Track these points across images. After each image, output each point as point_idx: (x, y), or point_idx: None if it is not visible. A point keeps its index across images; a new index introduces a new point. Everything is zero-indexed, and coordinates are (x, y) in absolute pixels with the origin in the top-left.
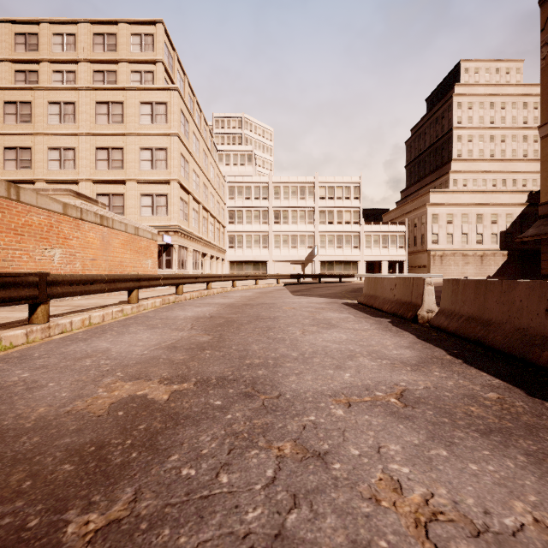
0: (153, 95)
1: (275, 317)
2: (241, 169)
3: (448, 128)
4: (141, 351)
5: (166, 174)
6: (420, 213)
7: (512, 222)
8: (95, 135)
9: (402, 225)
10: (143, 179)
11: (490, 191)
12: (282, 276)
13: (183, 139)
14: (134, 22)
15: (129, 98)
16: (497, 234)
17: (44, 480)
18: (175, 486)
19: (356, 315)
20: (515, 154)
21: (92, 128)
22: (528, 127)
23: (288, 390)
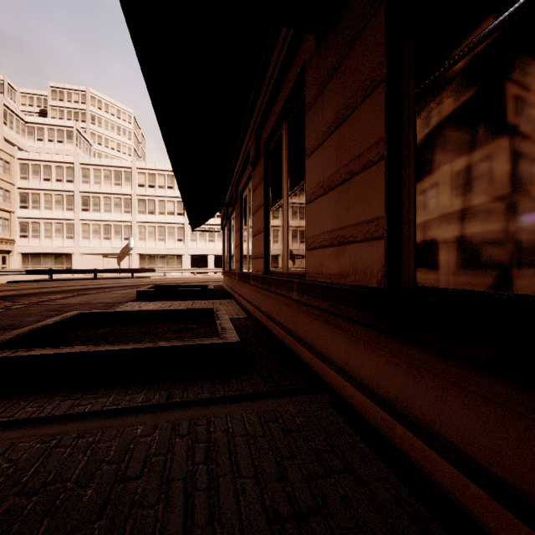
0: None
1: None
2: (58, 146)
3: None
4: None
5: None
6: None
7: None
8: None
9: None
10: None
11: None
12: (5, 271)
13: None
14: None
15: None
16: None
17: None
18: None
19: None
20: None
21: None
22: None
23: None
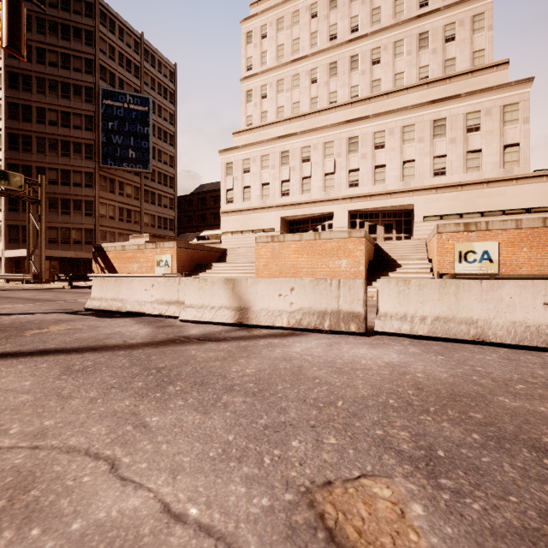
0: None
1: None
2: None
3: None
4: None
5: None
6: None
7: None
8: None
9: None
10: None
11: None
12: None
13: None
14: None
15: None
16: None
17: None
18: None
19: None
20: None
21: None
22: None
23: None
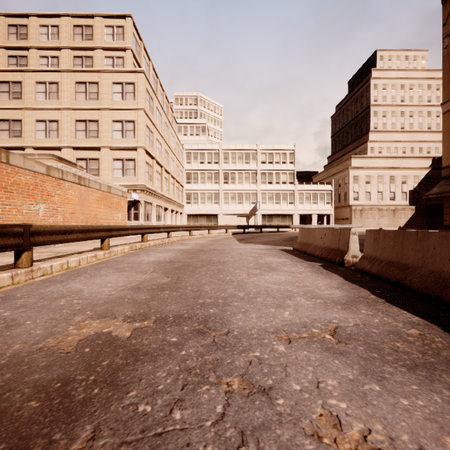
0: (123, 76)
1: (224, 261)
2: (196, 138)
3: (366, 106)
4: (109, 292)
5: (134, 142)
6: (344, 175)
7: (419, 182)
8: (75, 110)
9: (328, 185)
10: (115, 146)
11: (400, 157)
12: (231, 226)
13: (148, 113)
14: (107, 16)
15: (103, 79)
16: (406, 192)
17: (10, 418)
18: (131, 423)
19: (292, 260)
20: (421, 127)
21: (72, 104)
22: (432, 104)
23: (235, 327)
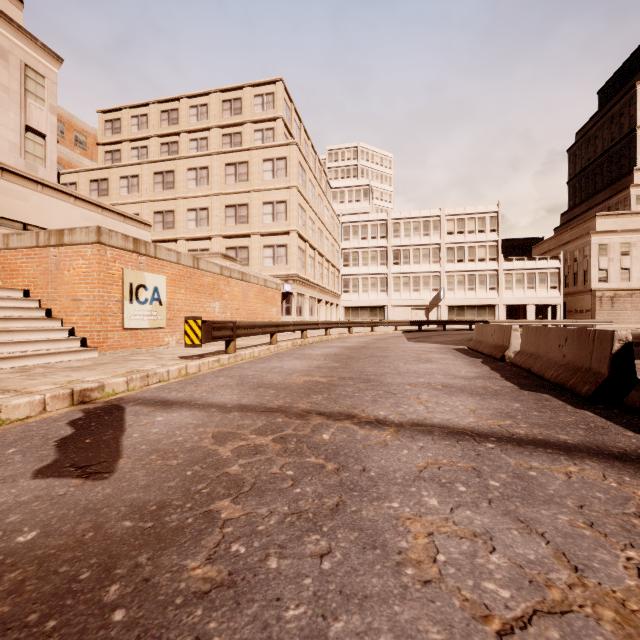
0: (274, 152)
1: (386, 356)
2: (356, 205)
3: (629, 128)
4: (301, 368)
5: (286, 225)
6: (582, 244)
7: None
8: (225, 195)
9: (554, 260)
10: (265, 232)
11: None
12: (401, 322)
13: (301, 189)
14: (256, 85)
15: (253, 158)
16: None
17: (297, 391)
18: (341, 394)
19: (457, 356)
20: None
21: (222, 189)
22: None
23: (386, 382)
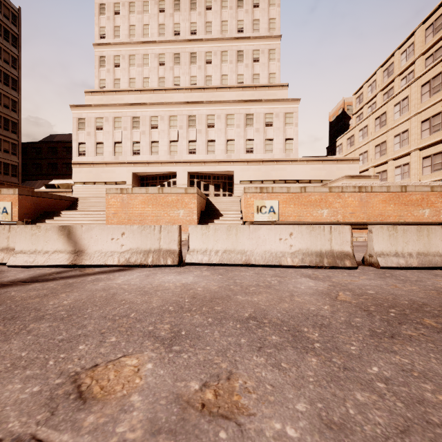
0: None
1: None
2: None
3: None
4: None
5: None
6: None
7: None
8: (420, 113)
9: None
10: None
11: None
12: None
13: None
14: None
15: None
16: None
17: None
18: None
19: None
20: None
21: (418, 109)
22: None
23: None
